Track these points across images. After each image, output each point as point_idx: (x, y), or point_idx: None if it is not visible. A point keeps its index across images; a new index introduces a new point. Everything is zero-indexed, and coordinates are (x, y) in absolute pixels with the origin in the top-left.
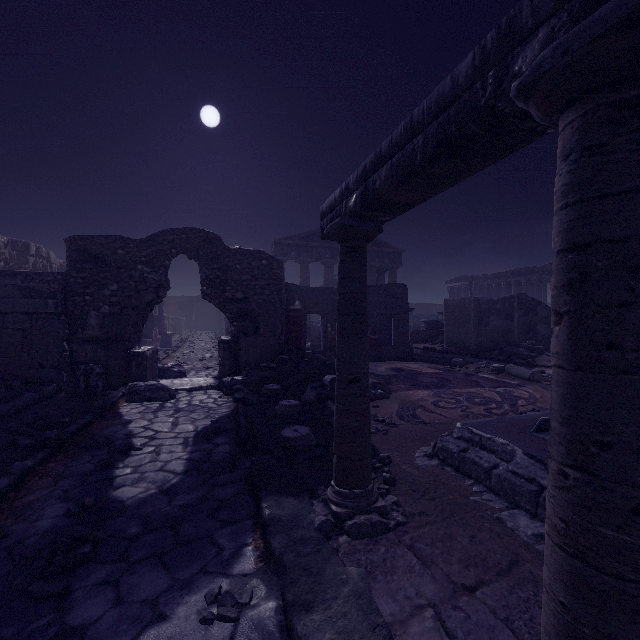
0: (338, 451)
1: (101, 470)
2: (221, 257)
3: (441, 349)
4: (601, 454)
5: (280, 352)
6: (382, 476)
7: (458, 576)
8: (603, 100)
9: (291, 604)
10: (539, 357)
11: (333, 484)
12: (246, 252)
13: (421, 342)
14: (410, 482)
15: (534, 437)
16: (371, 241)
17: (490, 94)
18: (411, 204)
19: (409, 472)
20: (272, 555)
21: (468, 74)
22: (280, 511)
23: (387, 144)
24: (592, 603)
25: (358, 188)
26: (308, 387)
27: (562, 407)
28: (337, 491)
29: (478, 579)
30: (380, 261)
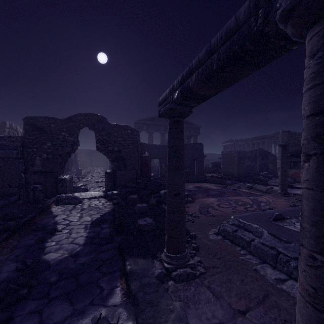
0: (168, 233)
1: (38, 243)
2: (106, 128)
3: (220, 176)
4: None
5: (137, 178)
6: (191, 245)
7: (235, 305)
8: None
9: None
10: (269, 180)
11: (165, 251)
12: (119, 126)
13: (210, 173)
14: (207, 249)
15: (273, 224)
16: (184, 121)
17: (260, 23)
18: (209, 96)
19: (206, 243)
20: (131, 293)
21: (245, 13)
22: (136, 267)
23: (196, 61)
24: None
25: (179, 87)
26: (152, 197)
27: (312, 214)
28: (167, 255)
29: (247, 306)
30: (189, 132)
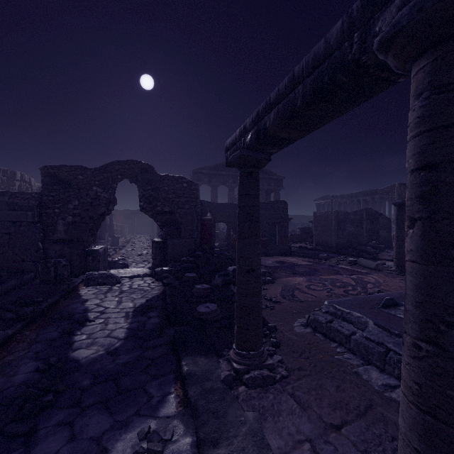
0: (238, 323)
1: (64, 337)
2: (154, 181)
3: (311, 247)
4: (449, 331)
5: (196, 250)
6: (270, 340)
7: (328, 417)
8: (450, 48)
9: (202, 441)
10: (381, 253)
11: (234, 347)
12: (172, 178)
13: (297, 242)
14: (291, 345)
15: (381, 312)
16: (261, 171)
17: (356, 50)
18: (292, 139)
19: (290, 337)
20: (189, 401)
21: (338, 36)
22: (195, 368)
23: (275, 94)
24: (442, 451)
25: (253, 128)
26: (216, 275)
27: (416, 293)
28: (237, 352)
29: (343, 419)
30: (268, 185)
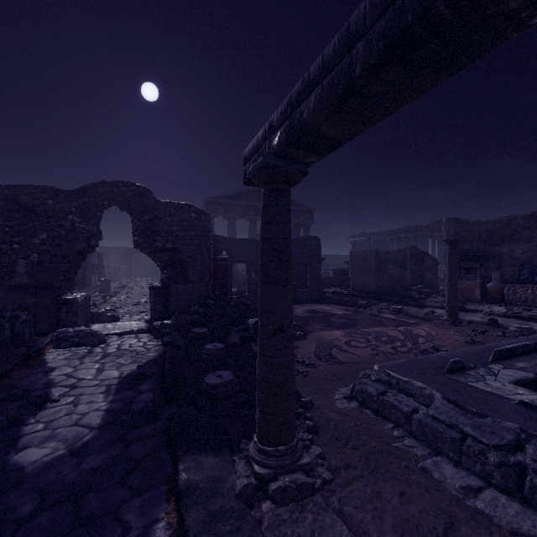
0: (261, 406)
1: (7, 428)
2: (152, 209)
3: (347, 293)
4: None
5: (208, 297)
6: (305, 423)
7: None
8: None
9: None
10: (427, 299)
11: (256, 440)
12: (176, 205)
13: (330, 287)
14: (332, 428)
15: (448, 379)
16: None
17: None
18: (340, 140)
19: (331, 417)
20: None
21: None
22: (198, 474)
23: (317, 66)
24: None
25: (283, 124)
26: (233, 330)
27: None
28: (260, 449)
29: None
30: (296, 218)
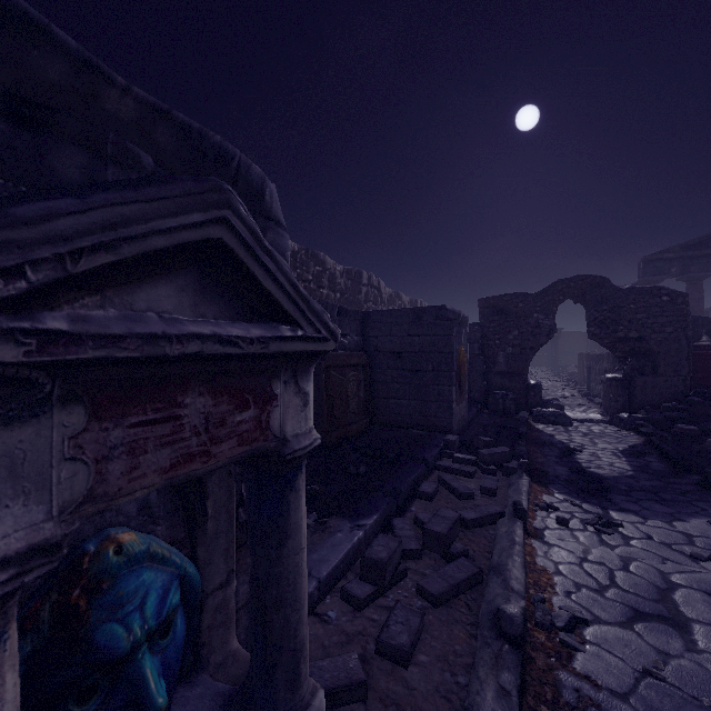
0: None
1: (566, 457)
2: (611, 299)
3: None
4: None
5: (685, 394)
6: None
7: None
8: None
9: None
10: None
11: None
12: (641, 291)
13: None
14: None
15: None
16: None
17: None
18: None
19: None
20: None
21: None
22: None
23: None
24: None
25: None
26: None
27: None
28: None
29: None
30: None
